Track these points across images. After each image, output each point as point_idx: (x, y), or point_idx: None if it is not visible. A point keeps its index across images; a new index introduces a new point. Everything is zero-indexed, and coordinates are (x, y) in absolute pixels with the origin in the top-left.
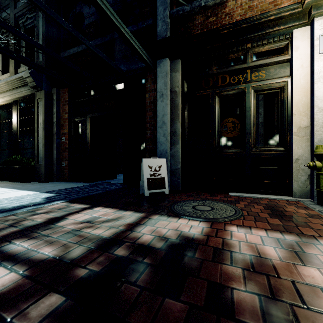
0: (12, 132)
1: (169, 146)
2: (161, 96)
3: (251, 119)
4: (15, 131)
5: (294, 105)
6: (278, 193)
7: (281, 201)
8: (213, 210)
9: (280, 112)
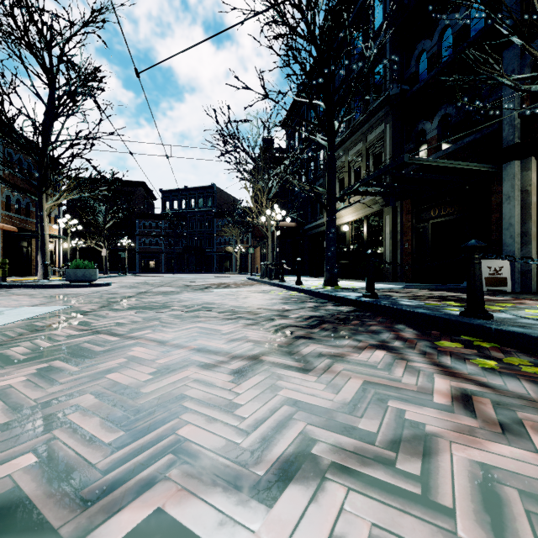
0: (362, 242)
1: (519, 247)
2: (507, 199)
3: None
4: (365, 241)
5: None
6: None
7: None
8: (533, 297)
9: None
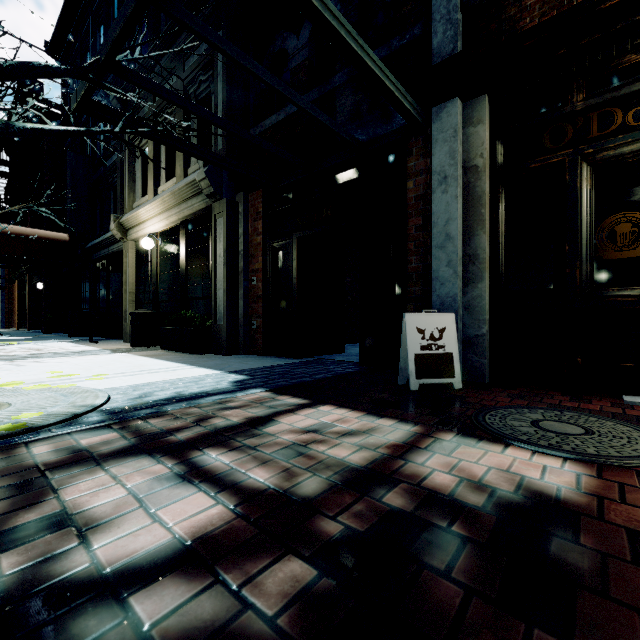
0: (179, 273)
1: (461, 287)
2: (442, 182)
3: None
4: (183, 271)
5: None
6: None
7: None
8: (590, 435)
9: None
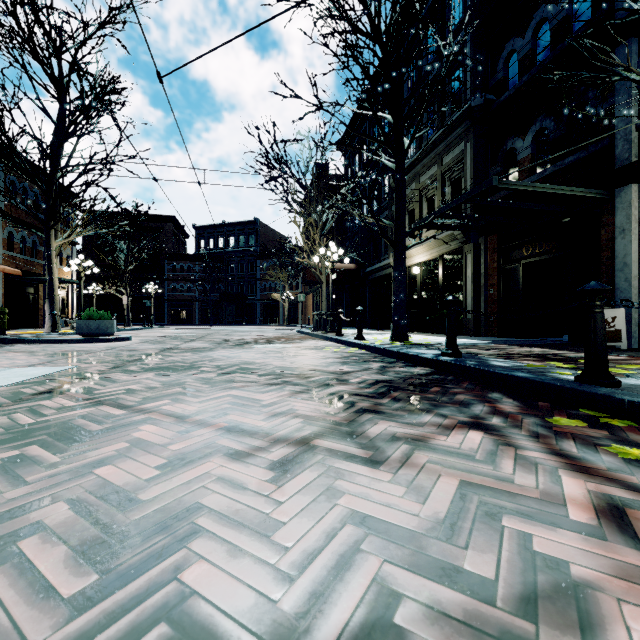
0: (437, 287)
1: (636, 293)
2: (621, 232)
3: None
4: (441, 286)
5: None
6: None
7: None
8: None
9: None
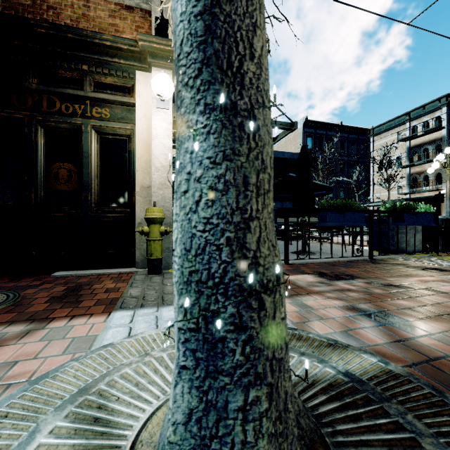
0: None
1: None
2: None
3: (91, 169)
4: None
5: (137, 160)
6: (123, 265)
7: (115, 275)
8: None
9: (128, 166)
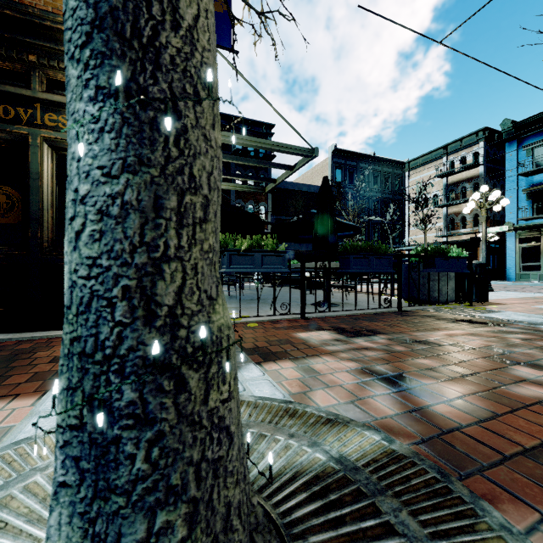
0: None
1: None
2: None
3: (43, 195)
4: None
5: None
6: None
7: None
8: None
9: None
